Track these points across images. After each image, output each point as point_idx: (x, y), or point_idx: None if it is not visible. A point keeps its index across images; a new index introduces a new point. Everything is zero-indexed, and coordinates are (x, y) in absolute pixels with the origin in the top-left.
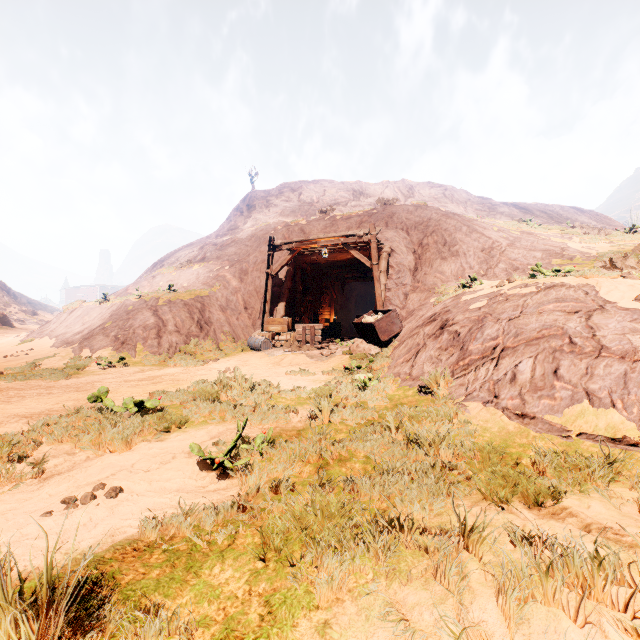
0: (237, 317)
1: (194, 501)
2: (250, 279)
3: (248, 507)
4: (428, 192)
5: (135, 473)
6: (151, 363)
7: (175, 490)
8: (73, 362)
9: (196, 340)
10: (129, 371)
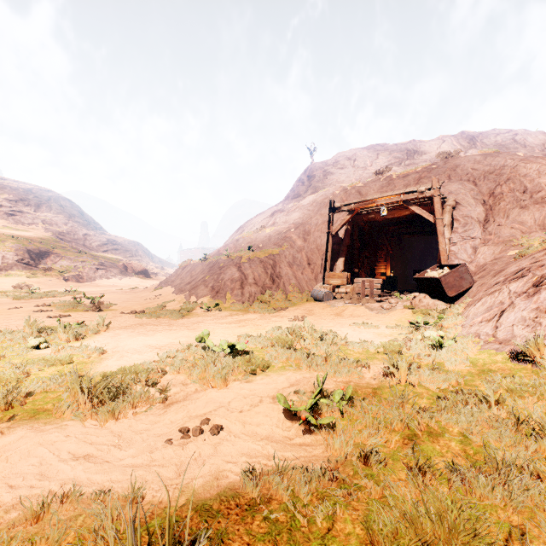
0: (301, 272)
1: (283, 454)
2: (312, 239)
3: (338, 476)
4: (493, 140)
5: (231, 411)
6: (237, 309)
7: (265, 437)
8: (185, 306)
9: (269, 291)
10: (222, 315)
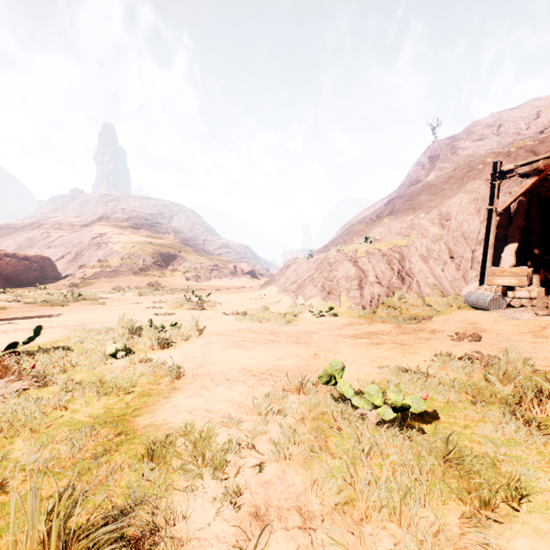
0: (442, 268)
1: None
2: (454, 224)
3: None
4: None
5: None
6: (356, 315)
7: None
8: (291, 308)
9: (400, 293)
10: (338, 322)
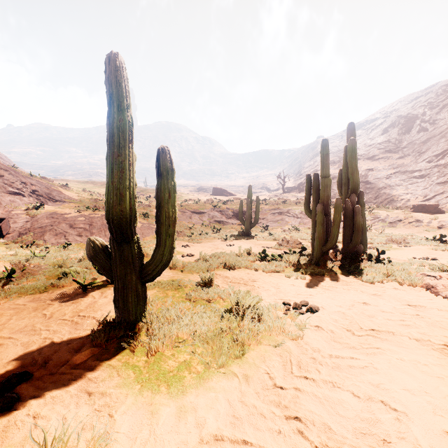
0: None
1: None
2: None
3: None
4: None
5: None
6: None
7: None
8: None
9: None
10: None
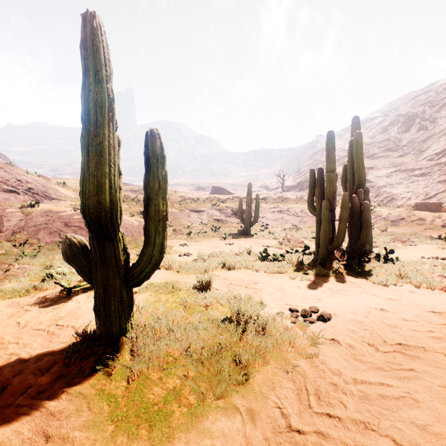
0: None
1: None
2: None
3: None
4: None
5: None
6: None
7: None
8: None
9: None
10: None
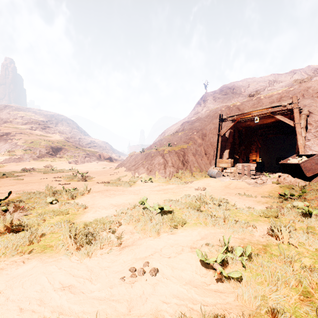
0: (201, 159)
1: (203, 299)
2: (207, 138)
3: None
4: None
5: (163, 257)
6: (162, 181)
7: (188, 281)
8: (132, 179)
9: (181, 171)
10: (153, 185)
